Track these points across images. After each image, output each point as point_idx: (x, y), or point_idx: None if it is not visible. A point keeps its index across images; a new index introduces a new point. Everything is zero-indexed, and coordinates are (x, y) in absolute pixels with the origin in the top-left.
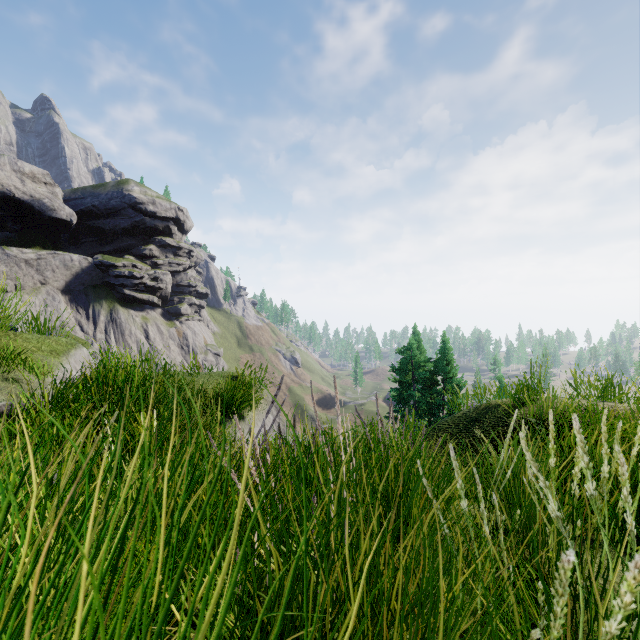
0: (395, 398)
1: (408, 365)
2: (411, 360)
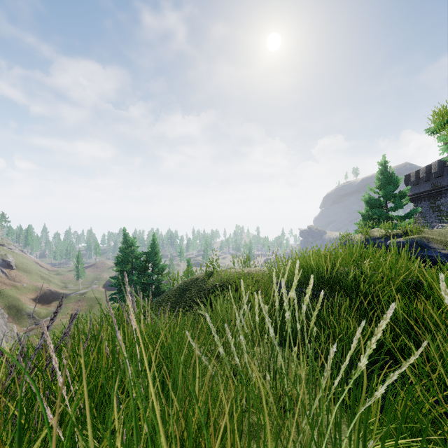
0: (117, 284)
1: (127, 258)
2: (129, 254)
